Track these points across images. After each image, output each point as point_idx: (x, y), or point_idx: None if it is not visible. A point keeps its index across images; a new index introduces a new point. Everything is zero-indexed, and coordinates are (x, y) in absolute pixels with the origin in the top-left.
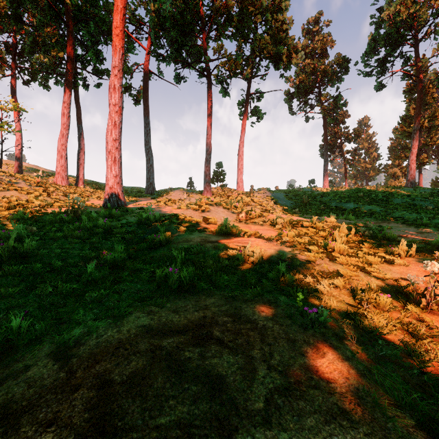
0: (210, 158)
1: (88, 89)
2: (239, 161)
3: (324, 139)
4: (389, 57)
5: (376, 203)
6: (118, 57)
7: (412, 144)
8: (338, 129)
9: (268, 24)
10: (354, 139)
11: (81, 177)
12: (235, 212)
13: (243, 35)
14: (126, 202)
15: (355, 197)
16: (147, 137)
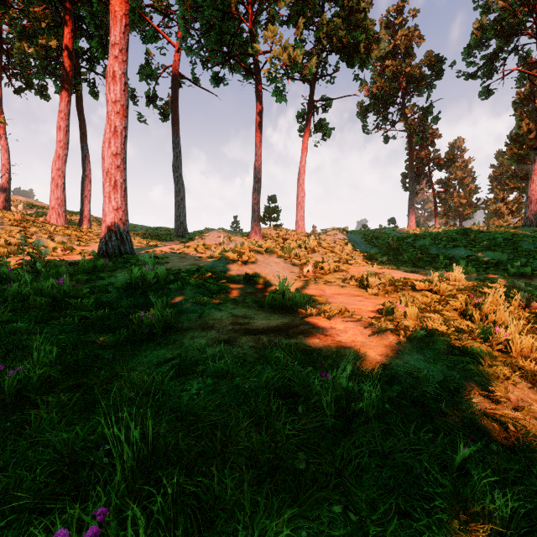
0: (260, 187)
1: (97, 97)
2: (299, 192)
3: (410, 165)
4: (501, 52)
5: (500, 248)
6: (119, 29)
7: (532, 169)
8: (426, 152)
9: (339, 3)
10: (447, 165)
11: (86, 214)
12: (296, 263)
13: (304, 17)
14: (140, 247)
15: (464, 241)
16: (177, 161)
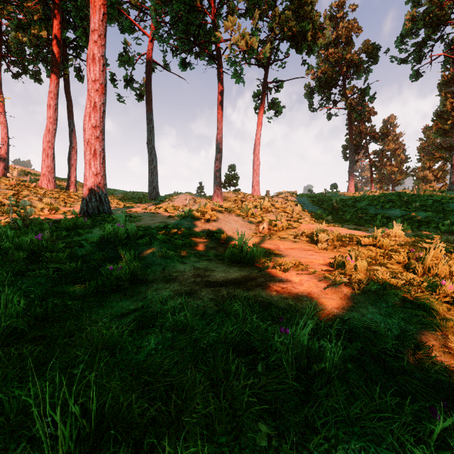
0: (221, 156)
1: (82, 81)
2: (255, 161)
3: (350, 138)
4: (429, 40)
5: (430, 209)
6: (98, 17)
7: None
8: (363, 127)
9: None
10: (381, 139)
11: (72, 180)
12: (253, 221)
13: (259, 10)
14: (117, 208)
15: (398, 202)
16: (150, 135)
